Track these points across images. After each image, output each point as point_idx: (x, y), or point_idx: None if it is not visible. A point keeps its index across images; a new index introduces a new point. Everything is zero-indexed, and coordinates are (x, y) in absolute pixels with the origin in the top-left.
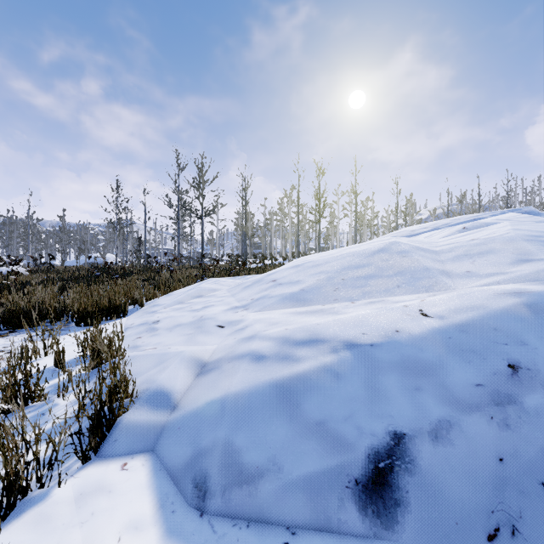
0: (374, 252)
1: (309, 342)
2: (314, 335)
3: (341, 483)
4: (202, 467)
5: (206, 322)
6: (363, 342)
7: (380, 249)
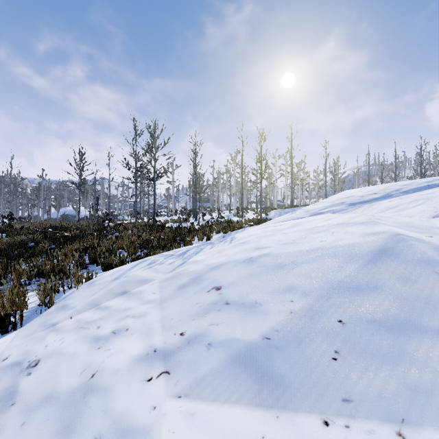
0: (373, 256)
1: None
2: None
3: None
4: None
5: (87, 408)
6: None
7: (381, 249)
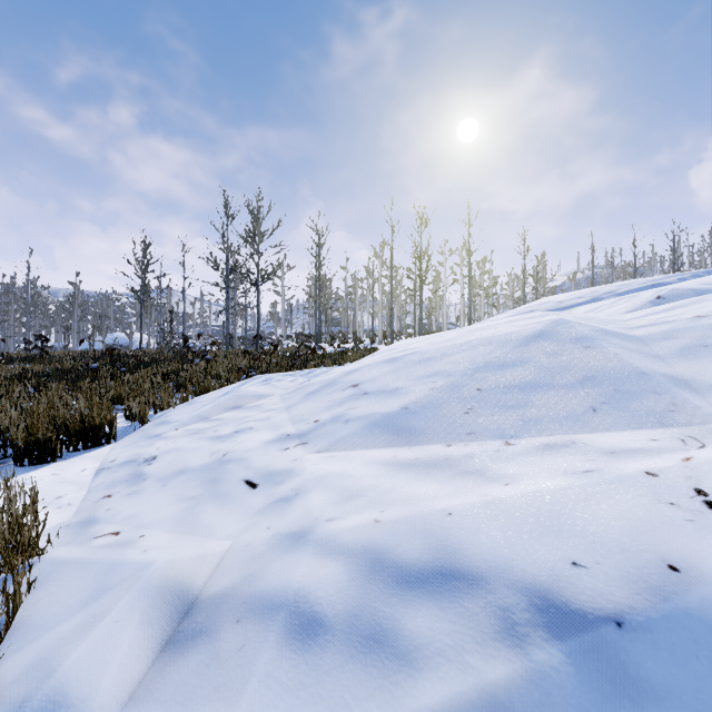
0: (528, 339)
1: (435, 581)
2: (445, 552)
3: None
4: None
5: (228, 469)
6: (587, 606)
7: (537, 333)
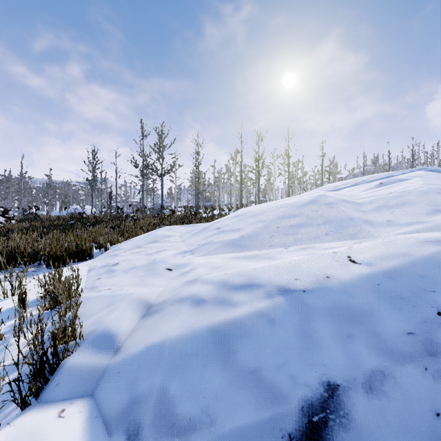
0: (304, 204)
1: (246, 287)
2: (251, 280)
3: (274, 438)
4: (136, 416)
5: (157, 265)
6: (296, 288)
7: (310, 201)
